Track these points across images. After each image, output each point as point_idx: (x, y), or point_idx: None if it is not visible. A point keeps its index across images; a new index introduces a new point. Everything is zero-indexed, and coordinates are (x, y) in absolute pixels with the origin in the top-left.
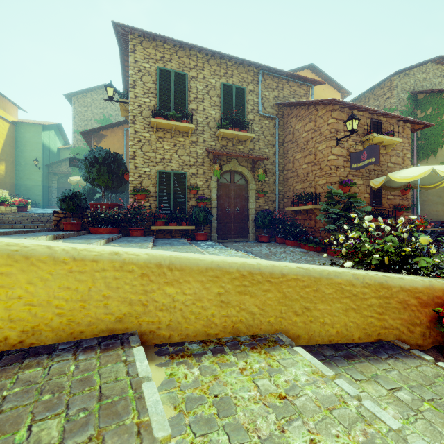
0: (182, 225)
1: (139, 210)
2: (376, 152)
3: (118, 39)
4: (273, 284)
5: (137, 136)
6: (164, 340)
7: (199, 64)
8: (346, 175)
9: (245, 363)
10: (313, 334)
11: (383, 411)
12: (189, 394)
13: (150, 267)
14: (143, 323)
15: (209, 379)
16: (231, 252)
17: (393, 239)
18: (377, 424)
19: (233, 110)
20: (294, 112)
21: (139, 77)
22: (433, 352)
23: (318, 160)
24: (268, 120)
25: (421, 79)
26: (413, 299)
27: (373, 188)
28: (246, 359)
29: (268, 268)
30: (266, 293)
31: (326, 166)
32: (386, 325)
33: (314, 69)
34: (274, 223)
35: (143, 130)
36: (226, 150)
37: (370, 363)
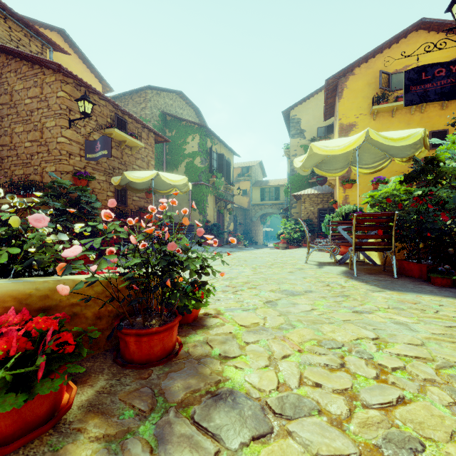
0: None
1: None
2: (108, 144)
3: None
4: None
5: None
6: None
7: None
8: (84, 167)
9: None
10: None
11: None
12: None
13: None
14: None
15: None
16: None
17: None
18: None
19: None
20: (13, 65)
21: None
22: None
23: (45, 140)
24: None
25: (169, 104)
26: None
27: (116, 186)
28: None
29: None
30: None
31: (55, 149)
32: None
33: (68, 39)
34: None
35: None
36: None
37: None
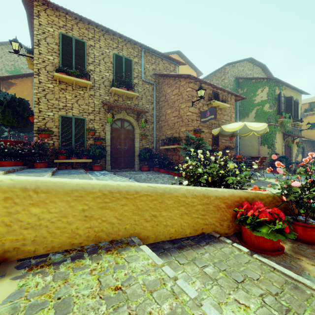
0: (82, 159)
1: (42, 146)
2: (214, 111)
3: (24, 4)
4: (129, 200)
5: (41, 86)
6: (29, 254)
7: (96, 36)
8: (198, 126)
9: (97, 264)
10: (159, 234)
11: (188, 286)
12: (33, 301)
13: (15, 191)
14: (6, 242)
15: (59, 284)
16: (116, 178)
17: (215, 165)
18: (182, 296)
19: (123, 74)
20: (166, 81)
21: (43, 38)
22: (233, 237)
23: (180, 115)
24: (149, 85)
25: (241, 70)
26: (223, 203)
27: (214, 135)
28: (99, 261)
29: (125, 188)
30: (123, 207)
31: (185, 119)
32: (206, 222)
33: (180, 55)
34: (152, 157)
35: (47, 81)
36: (117, 104)
37: (193, 250)
